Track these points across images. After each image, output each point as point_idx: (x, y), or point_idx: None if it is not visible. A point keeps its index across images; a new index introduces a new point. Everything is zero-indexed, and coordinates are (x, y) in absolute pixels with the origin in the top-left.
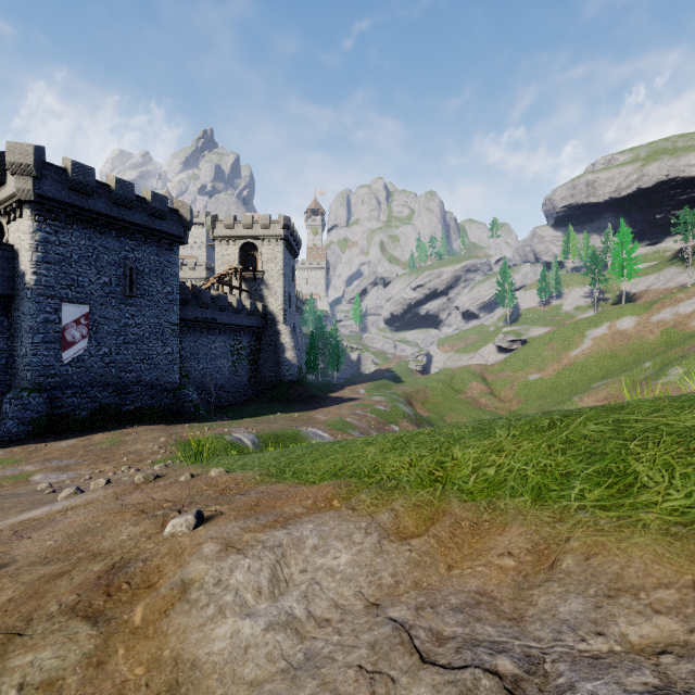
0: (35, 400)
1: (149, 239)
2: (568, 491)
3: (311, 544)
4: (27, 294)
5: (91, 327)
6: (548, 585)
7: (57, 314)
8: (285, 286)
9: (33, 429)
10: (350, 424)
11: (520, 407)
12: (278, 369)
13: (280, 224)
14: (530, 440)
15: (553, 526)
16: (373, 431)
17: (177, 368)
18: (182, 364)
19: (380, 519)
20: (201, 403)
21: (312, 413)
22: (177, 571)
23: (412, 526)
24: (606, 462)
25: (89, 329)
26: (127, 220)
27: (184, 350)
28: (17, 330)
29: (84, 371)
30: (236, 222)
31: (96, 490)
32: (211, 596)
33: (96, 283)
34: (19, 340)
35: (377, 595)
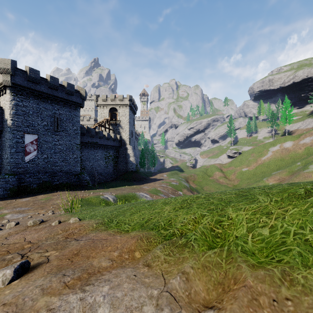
0: (11, 179)
1: (66, 104)
2: None
3: None
4: (8, 130)
5: (38, 145)
6: None
7: (22, 139)
8: (129, 127)
9: (10, 193)
10: (159, 191)
11: (238, 183)
12: (126, 165)
13: (127, 99)
14: (293, 205)
15: None
16: (170, 194)
17: (79, 165)
18: (82, 163)
19: (172, 285)
20: (91, 181)
21: (142, 185)
22: None
23: (202, 290)
24: None
25: (37, 146)
26: (55, 96)
27: (82, 156)
28: (4, 146)
29: (35, 166)
30: (107, 98)
31: (5, 229)
32: None
33: (40, 125)
34: (4, 151)
35: None
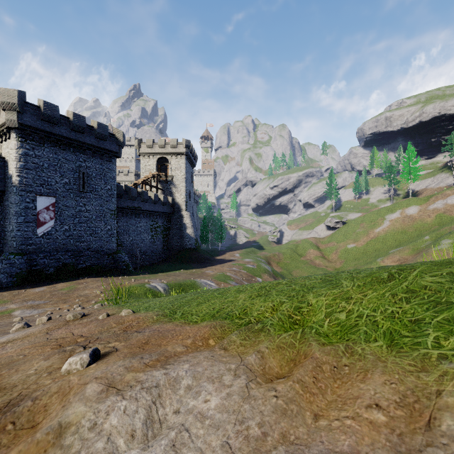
0: (18, 260)
1: (95, 154)
2: (422, 338)
3: (185, 384)
4: (13, 190)
5: (57, 212)
6: (432, 452)
7: (33, 203)
8: (186, 185)
9: (17, 280)
10: (229, 276)
11: (342, 266)
12: (182, 241)
13: (183, 145)
14: (374, 289)
15: (417, 375)
16: (244, 282)
17: (114, 240)
18: (118, 237)
19: (248, 361)
20: (131, 263)
21: (204, 269)
22: (59, 412)
23: (276, 366)
24: (453, 310)
25: (55, 213)
26: (81, 141)
27: (119, 227)
28: (7, 214)
29: (51, 242)
30: (154, 143)
31: (37, 325)
32: (84, 442)
33: (60, 183)
34: (8, 220)
35: (244, 449)
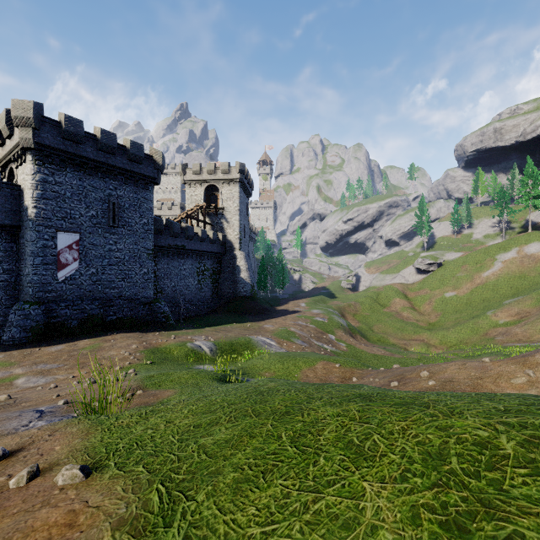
0: (34, 311)
1: (129, 180)
2: None
3: None
4: (29, 225)
5: (81, 251)
6: None
7: (53, 241)
8: (240, 219)
9: (32, 335)
10: (293, 333)
11: (438, 320)
12: (235, 287)
13: (237, 169)
14: None
15: None
16: (313, 340)
17: (152, 286)
18: (158, 282)
19: None
20: (172, 314)
21: (262, 323)
22: None
23: None
24: None
25: (80, 253)
26: (110, 164)
27: (158, 271)
28: (23, 254)
29: (75, 288)
30: (201, 168)
31: None
32: None
33: (85, 216)
34: (23, 262)
35: None
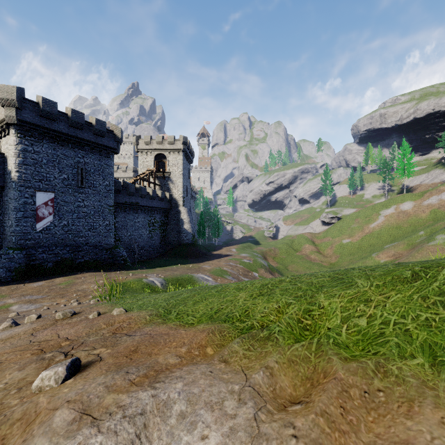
0: (17, 255)
1: (94, 150)
2: None
3: (177, 410)
4: (12, 185)
5: (55, 207)
6: None
7: (32, 198)
8: (183, 181)
9: (16, 274)
10: (226, 271)
11: (337, 261)
12: (179, 236)
13: (181, 141)
14: (397, 290)
15: None
16: (241, 276)
17: (112, 235)
18: (116, 232)
19: (254, 380)
20: (129, 258)
21: (201, 264)
22: None
23: (288, 386)
24: None
25: (54, 209)
26: (79, 137)
27: (117, 223)
28: (6, 209)
29: (50, 237)
30: (152, 140)
31: (25, 324)
32: None
33: (58, 179)
34: (7, 216)
35: None
